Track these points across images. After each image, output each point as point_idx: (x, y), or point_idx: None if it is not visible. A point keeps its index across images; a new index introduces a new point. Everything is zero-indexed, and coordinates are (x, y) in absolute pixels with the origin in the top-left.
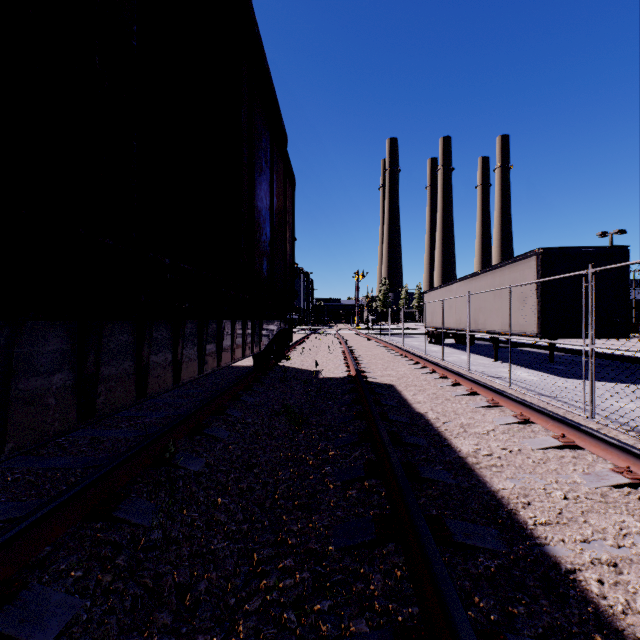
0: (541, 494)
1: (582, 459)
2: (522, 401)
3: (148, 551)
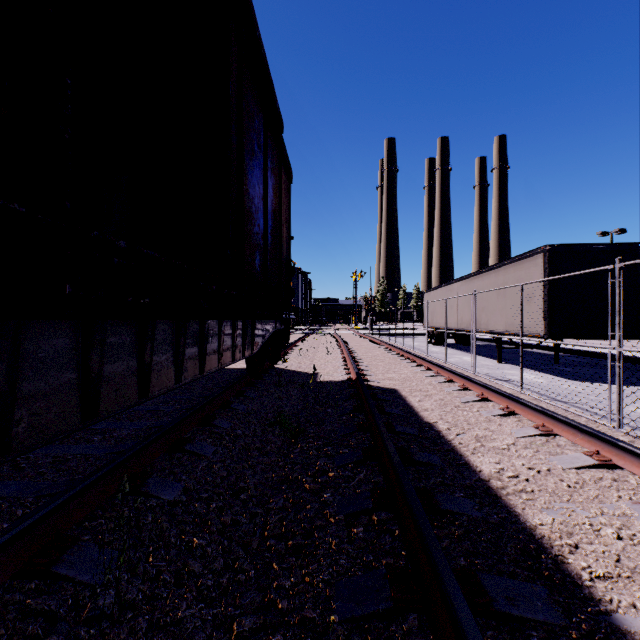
0: (588, 532)
1: (624, 482)
2: (543, 410)
3: (91, 626)
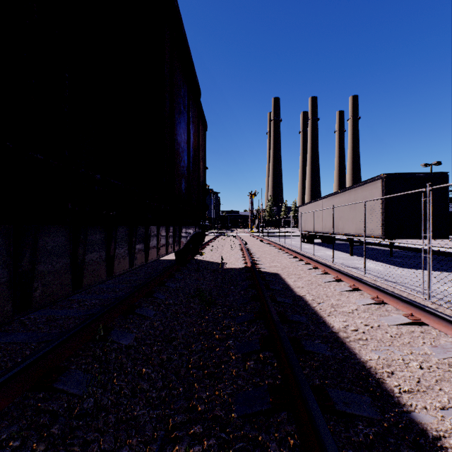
0: (401, 364)
1: (428, 333)
2: (377, 287)
3: (80, 419)
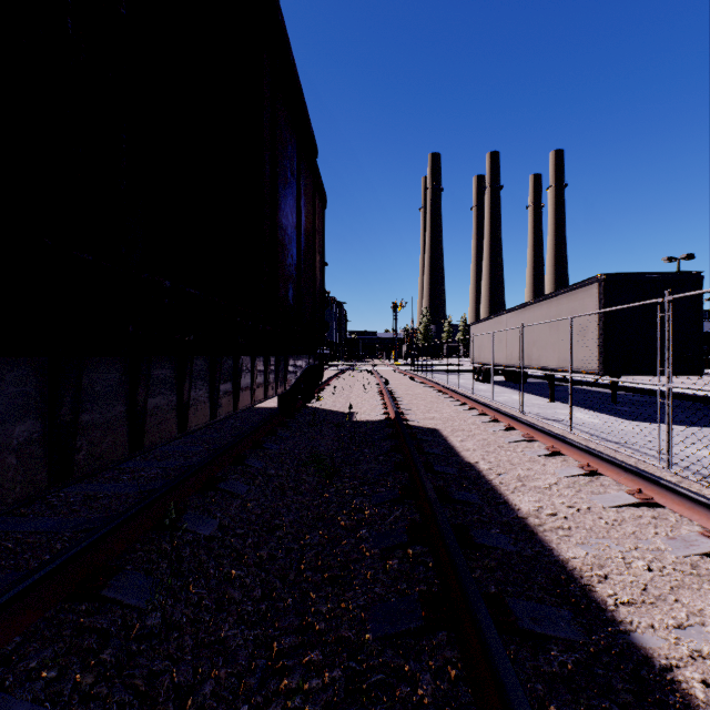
0: (619, 564)
1: (663, 520)
2: (588, 449)
3: (142, 641)
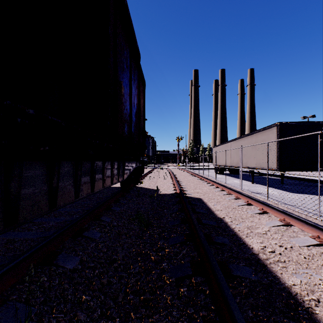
0: None
1: None
2: (283, 211)
3: None
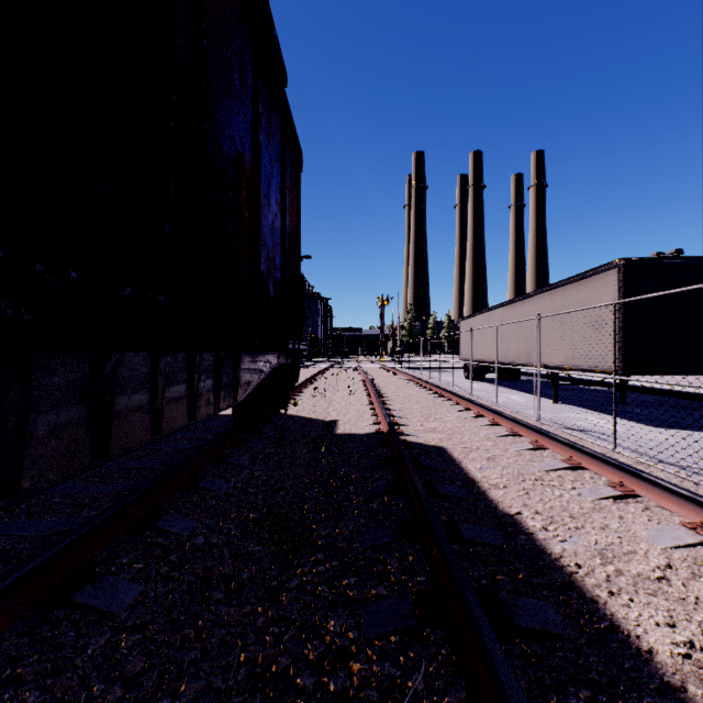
0: None
1: None
2: (693, 496)
3: None
